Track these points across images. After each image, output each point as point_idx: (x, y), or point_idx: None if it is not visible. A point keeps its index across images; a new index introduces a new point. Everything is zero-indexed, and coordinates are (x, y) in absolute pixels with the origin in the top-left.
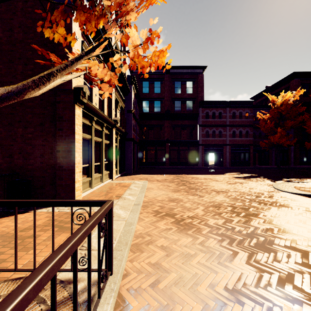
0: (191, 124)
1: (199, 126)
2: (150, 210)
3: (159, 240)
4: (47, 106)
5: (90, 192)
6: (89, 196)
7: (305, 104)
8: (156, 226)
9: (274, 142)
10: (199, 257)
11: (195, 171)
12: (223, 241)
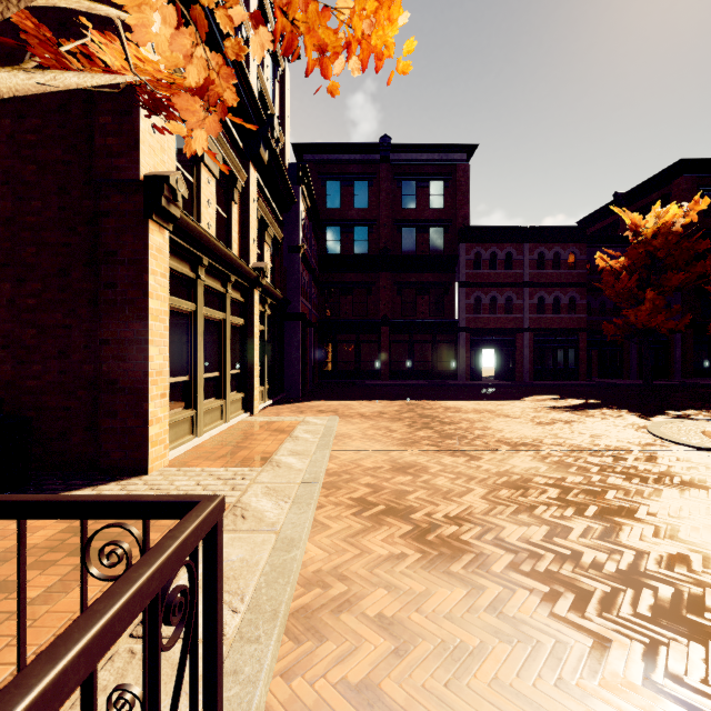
0: (440, 282)
1: (460, 286)
2: (346, 498)
3: (372, 595)
4: (78, 224)
5: (193, 446)
6: (189, 457)
7: (708, 235)
8: (362, 548)
9: (638, 323)
10: (497, 661)
11: (451, 393)
12: (558, 600)
